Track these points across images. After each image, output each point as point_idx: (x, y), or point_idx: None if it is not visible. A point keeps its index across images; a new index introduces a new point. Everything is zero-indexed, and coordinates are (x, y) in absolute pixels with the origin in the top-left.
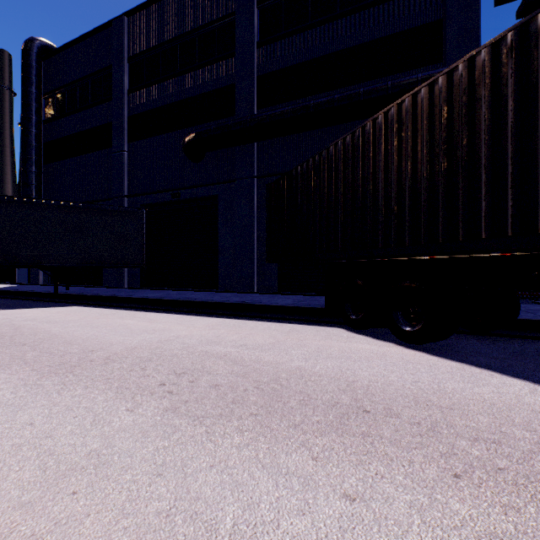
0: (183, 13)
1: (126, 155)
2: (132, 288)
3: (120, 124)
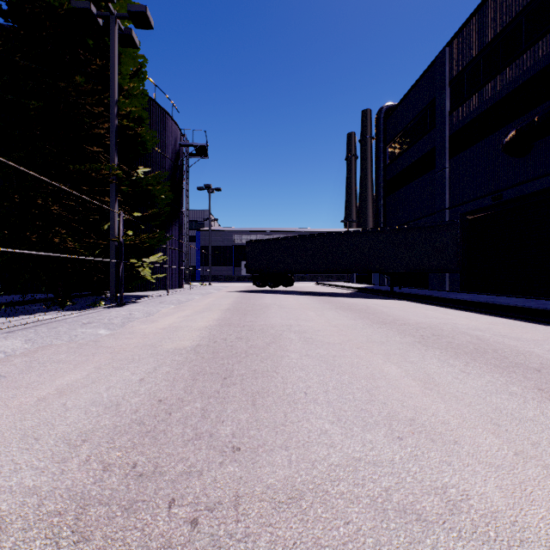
0: (505, 4)
1: (446, 172)
2: (451, 291)
3: (441, 146)
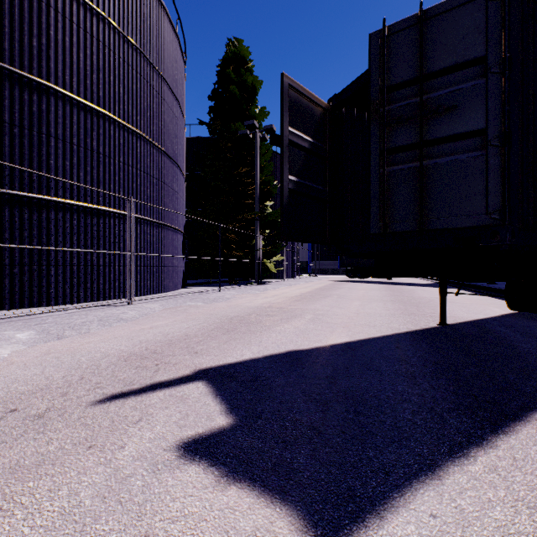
0: None
1: None
2: None
3: None
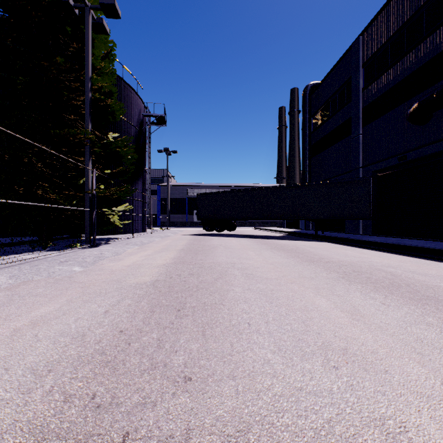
0: (409, 0)
1: (360, 137)
2: (365, 234)
3: (356, 116)
